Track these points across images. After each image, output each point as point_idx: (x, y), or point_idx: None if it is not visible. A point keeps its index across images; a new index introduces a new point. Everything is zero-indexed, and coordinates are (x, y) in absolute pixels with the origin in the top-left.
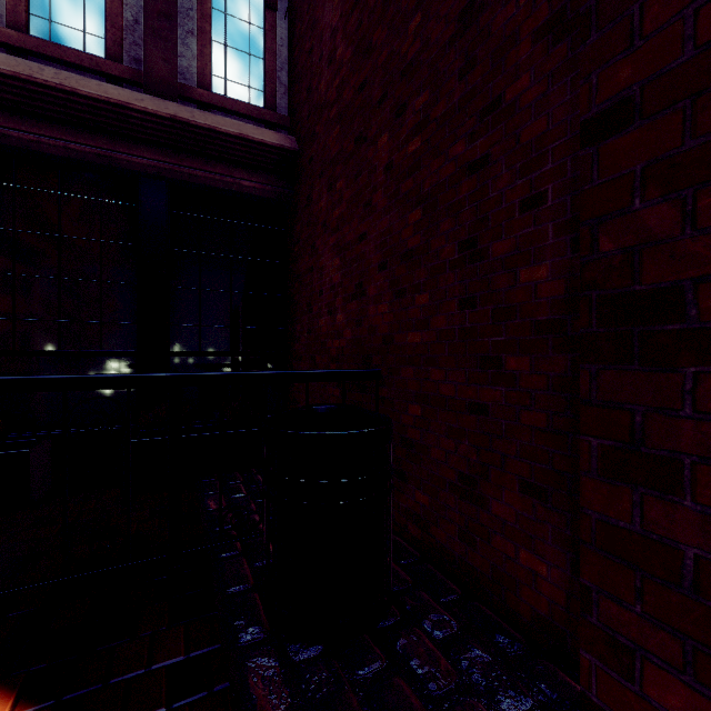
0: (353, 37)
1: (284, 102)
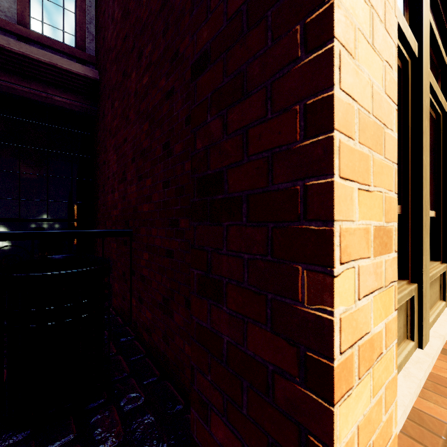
0: (122, 4)
1: (92, 46)
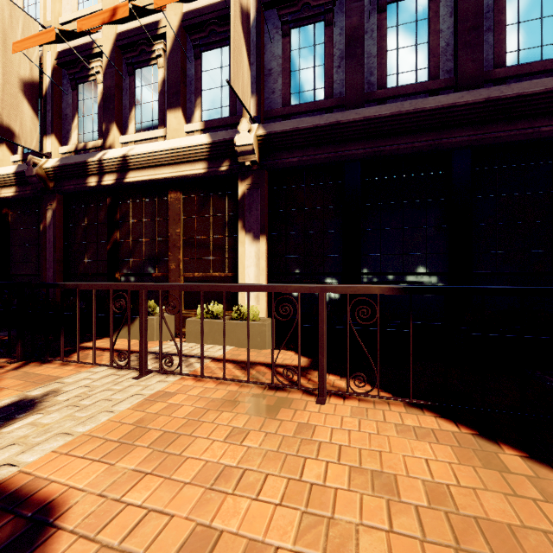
0: None
1: None
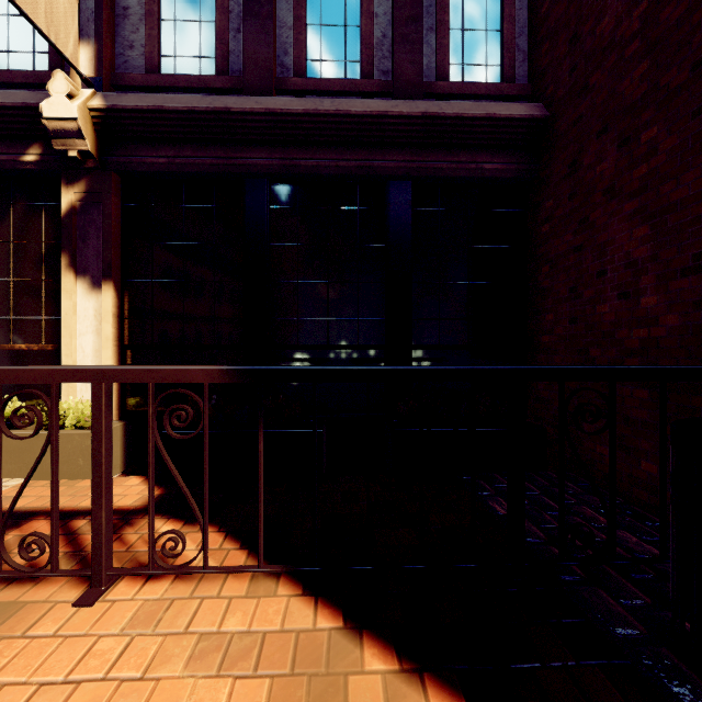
0: None
1: (523, 70)
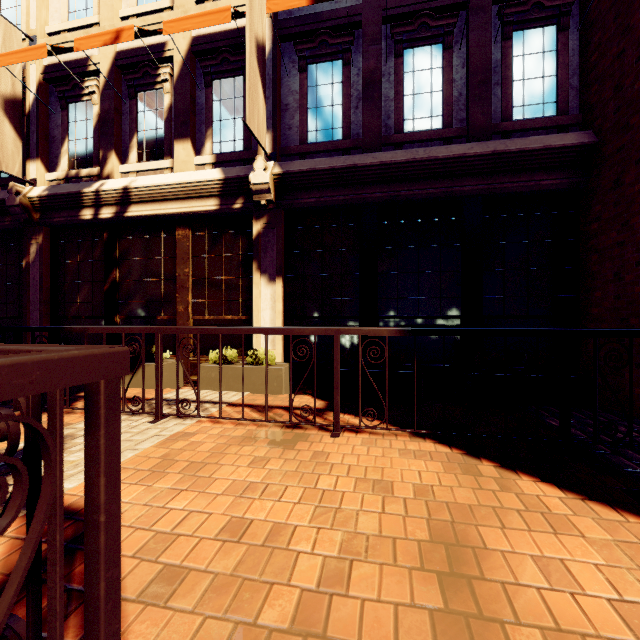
0: None
1: (575, 103)
